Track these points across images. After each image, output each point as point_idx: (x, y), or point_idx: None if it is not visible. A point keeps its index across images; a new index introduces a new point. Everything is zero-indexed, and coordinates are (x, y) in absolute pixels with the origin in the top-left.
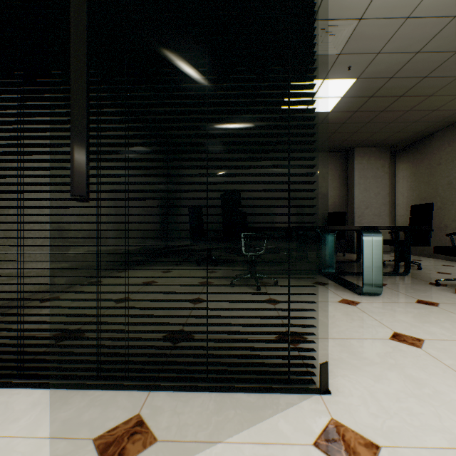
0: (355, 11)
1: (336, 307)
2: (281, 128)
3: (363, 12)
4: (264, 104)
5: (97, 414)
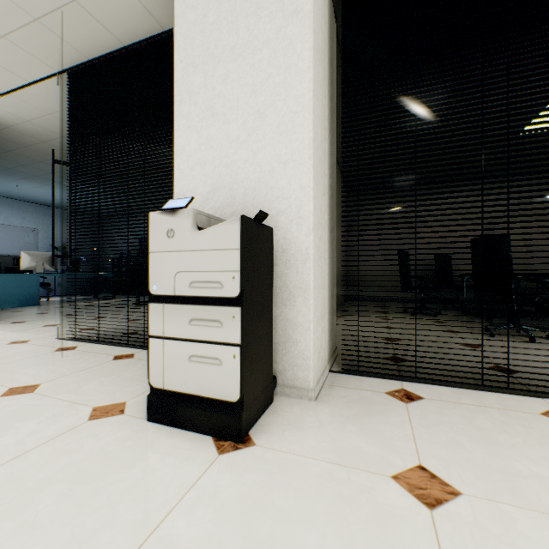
0: None
1: None
2: None
3: None
4: None
5: (517, 403)
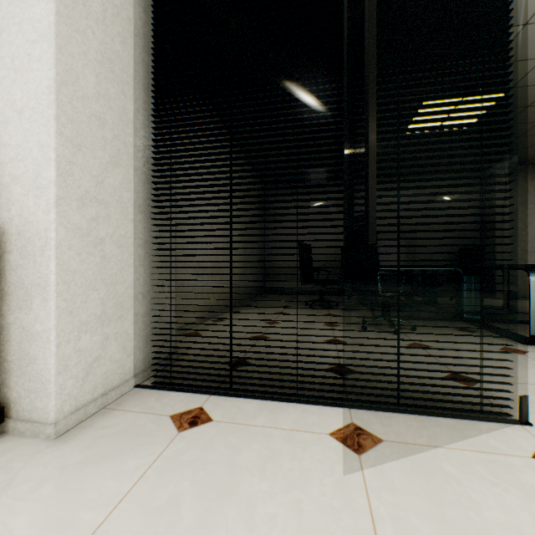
0: (519, 17)
1: (500, 354)
2: (473, 170)
3: (530, 17)
4: (456, 149)
5: (316, 419)
